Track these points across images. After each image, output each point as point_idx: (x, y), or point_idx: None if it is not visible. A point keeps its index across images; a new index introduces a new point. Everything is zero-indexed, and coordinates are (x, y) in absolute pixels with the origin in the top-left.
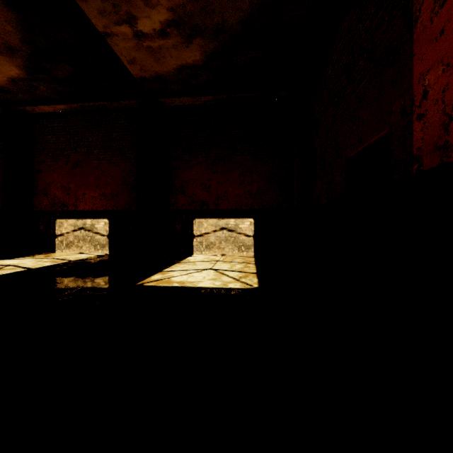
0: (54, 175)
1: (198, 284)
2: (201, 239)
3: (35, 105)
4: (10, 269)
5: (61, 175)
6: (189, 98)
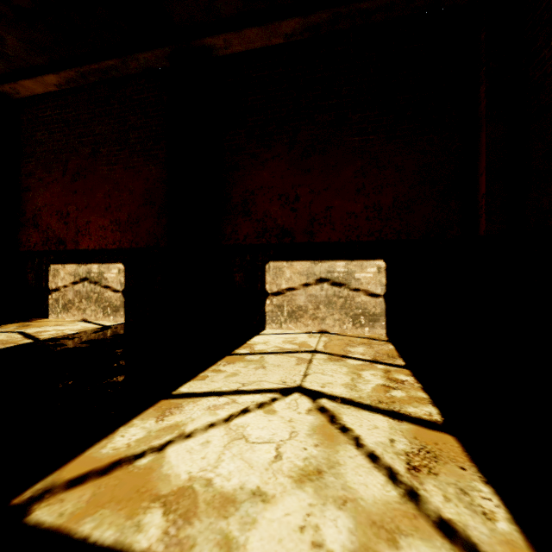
0: (47, 193)
1: (245, 545)
2: (280, 300)
3: (14, 81)
4: None
5: (57, 194)
6: (256, 31)
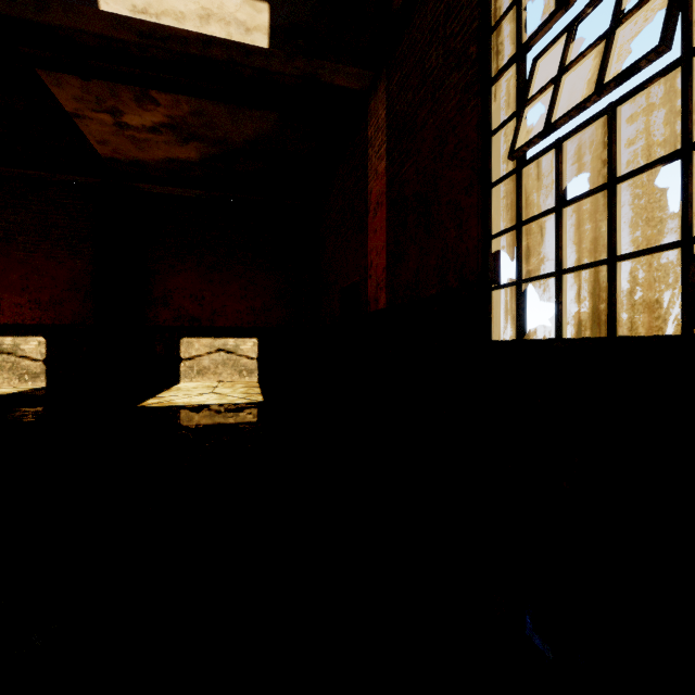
0: None
1: (205, 403)
2: (191, 363)
3: None
4: None
5: None
6: (175, 189)
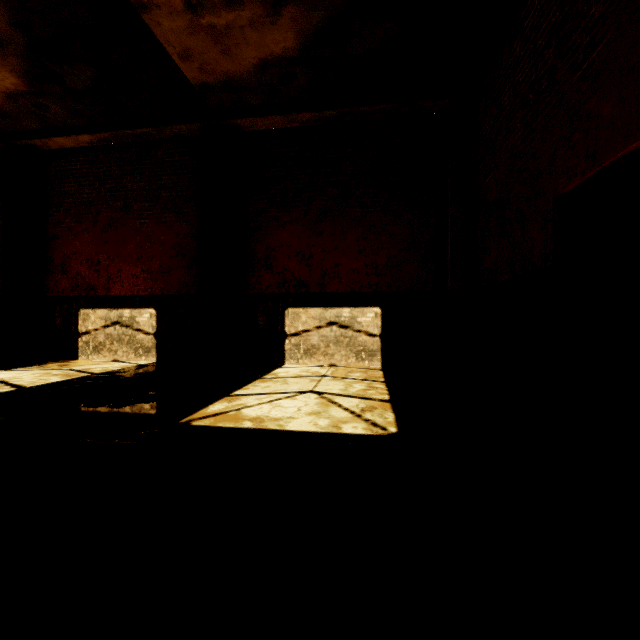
0: (77, 242)
1: (287, 425)
2: (297, 340)
3: (47, 137)
4: None
5: (87, 243)
6: (278, 118)
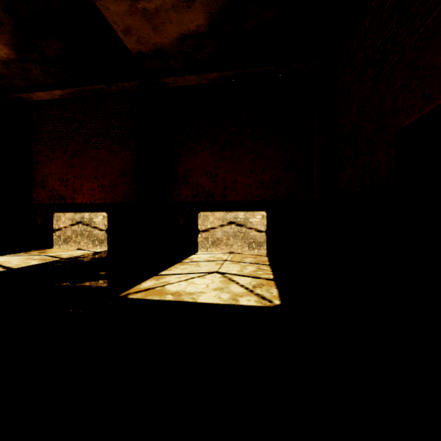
0: (52, 166)
1: (199, 298)
2: (206, 235)
3: (31, 92)
4: None
5: (59, 166)
6: (193, 77)
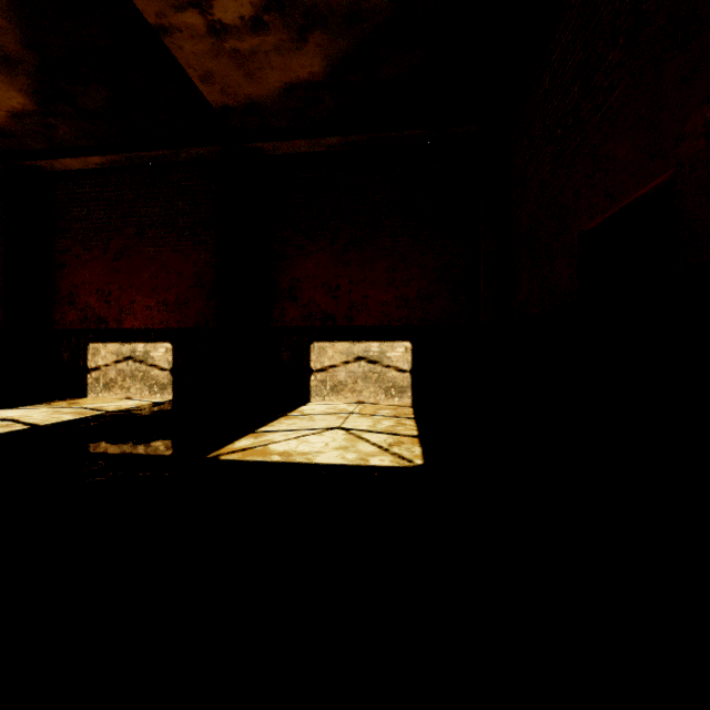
0: (86, 271)
1: (316, 458)
2: (323, 376)
3: (53, 158)
4: (4, 426)
5: (97, 272)
6: (303, 142)
